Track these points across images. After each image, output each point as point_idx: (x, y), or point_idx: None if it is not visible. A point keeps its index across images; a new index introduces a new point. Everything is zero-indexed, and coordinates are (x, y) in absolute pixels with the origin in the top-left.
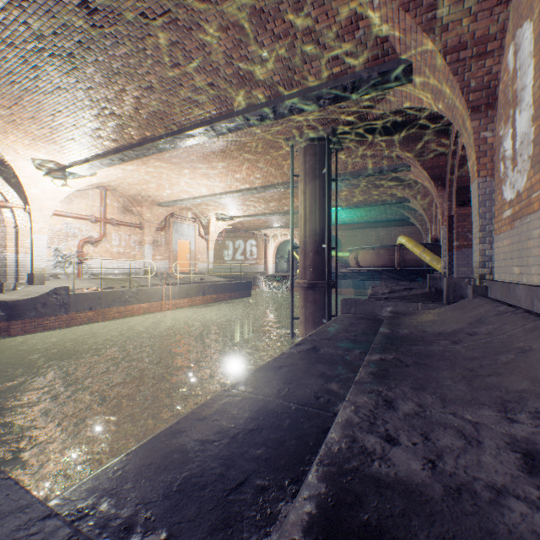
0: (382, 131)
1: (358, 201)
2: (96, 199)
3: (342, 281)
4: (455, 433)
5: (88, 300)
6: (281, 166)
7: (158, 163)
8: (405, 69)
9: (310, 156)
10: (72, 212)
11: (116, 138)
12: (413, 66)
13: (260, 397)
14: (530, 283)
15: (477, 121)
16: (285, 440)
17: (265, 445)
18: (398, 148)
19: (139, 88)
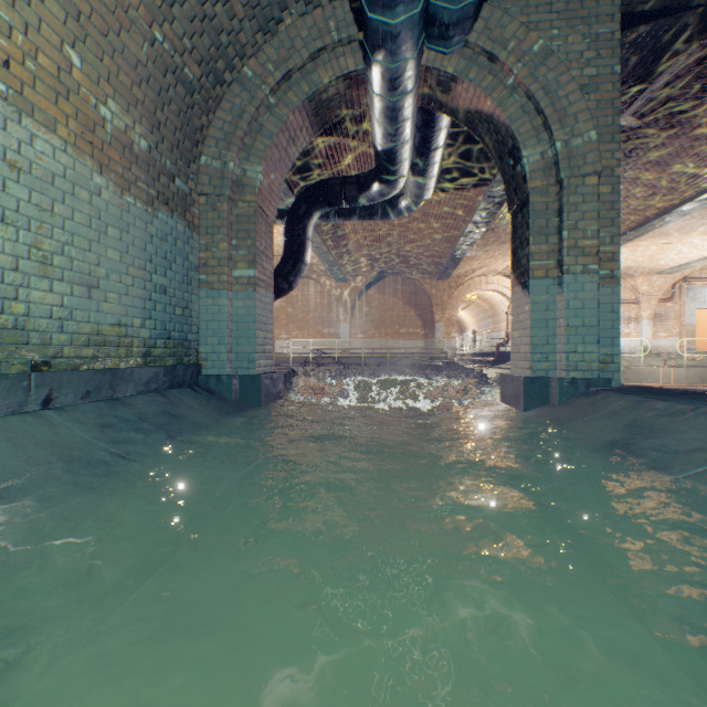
0: None
1: None
2: None
3: None
4: None
5: None
6: None
7: (636, 243)
8: None
9: None
10: None
11: None
12: None
13: None
14: None
15: None
16: None
17: None
18: None
19: None
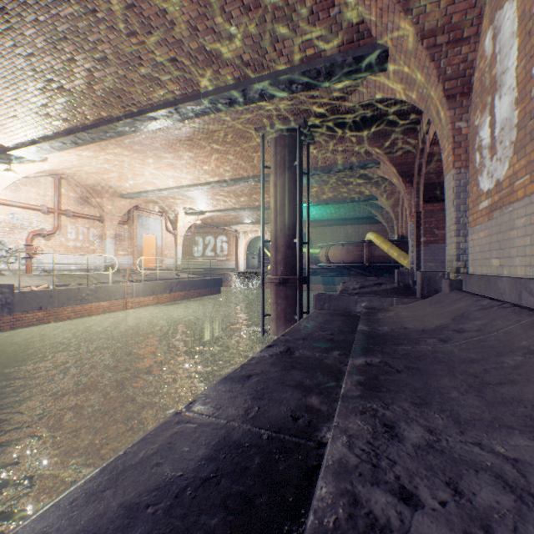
0: (354, 124)
1: (328, 197)
2: (49, 188)
3: (313, 277)
4: (494, 480)
5: (37, 299)
6: (252, 158)
7: (118, 149)
8: (380, 55)
9: (281, 147)
10: (19, 201)
11: (67, 118)
12: (389, 52)
13: (221, 422)
14: (513, 275)
15: (452, 111)
16: (254, 496)
17: (224, 507)
18: (369, 144)
19: (91, 58)
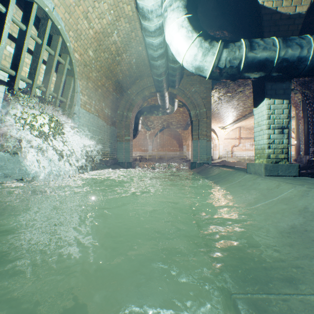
0: None
1: None
2: (237, 131)
3: None
4: None
5: (231, 164)
6: None
7: (249, 119)
8: None
9: None
10: (229, 137)
11: (232, 120)
12: None
13: None
14: None
15: (297, 111)
16: None
17: None
18: None
19: (230, 112)
